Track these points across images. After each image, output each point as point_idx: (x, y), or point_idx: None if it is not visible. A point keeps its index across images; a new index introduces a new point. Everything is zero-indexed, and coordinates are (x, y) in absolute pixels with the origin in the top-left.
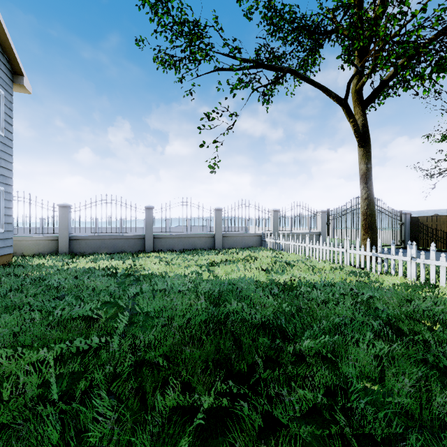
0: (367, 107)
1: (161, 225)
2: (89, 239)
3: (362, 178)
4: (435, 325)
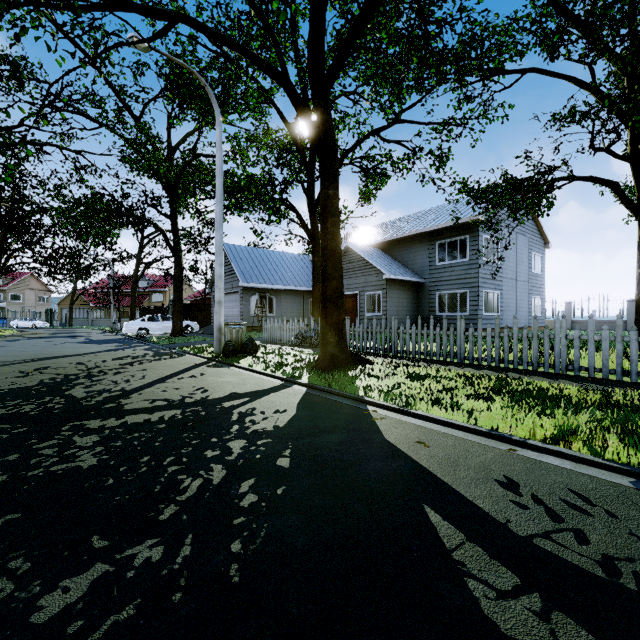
0: None
1: None
2: (583, 322)
3: None
4: None
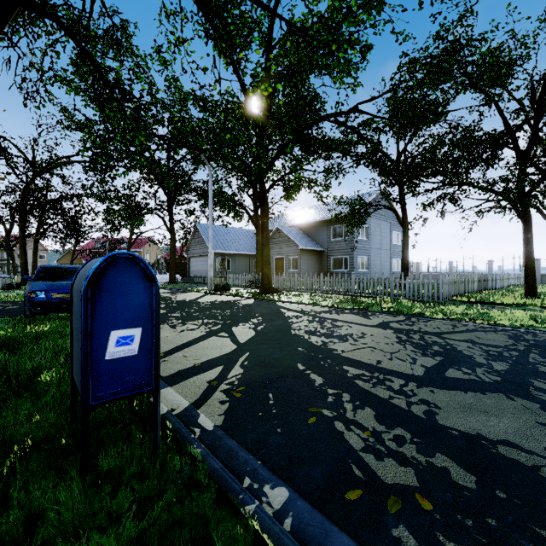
0: None
1: (456, 269)
2: (426, 275)
3: None
4: None
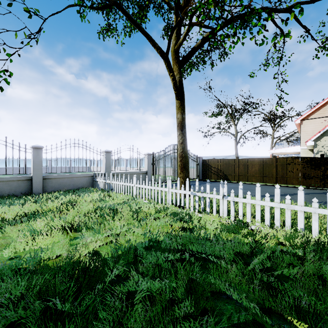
0: (183, 67)
1: None
2: None
3: (179, 126)
4: (308, 326)
